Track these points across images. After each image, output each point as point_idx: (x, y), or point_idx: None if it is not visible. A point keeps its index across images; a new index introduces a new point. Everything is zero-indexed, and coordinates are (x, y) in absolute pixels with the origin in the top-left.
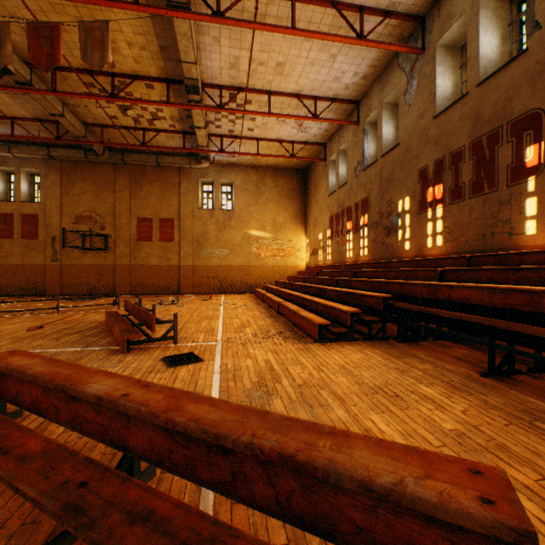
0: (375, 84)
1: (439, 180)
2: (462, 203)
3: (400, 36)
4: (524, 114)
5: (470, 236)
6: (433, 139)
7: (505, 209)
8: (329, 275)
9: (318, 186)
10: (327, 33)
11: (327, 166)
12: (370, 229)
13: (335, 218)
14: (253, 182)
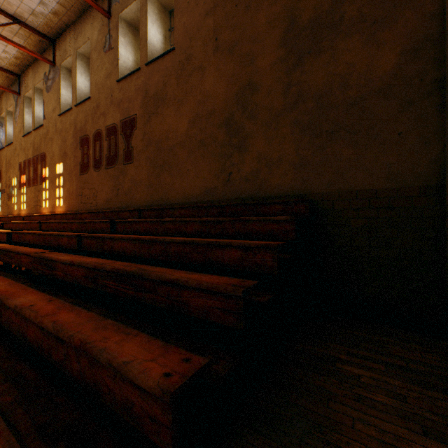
0: (4, 95)
1: (25, 172)
2: (31, 188)
3: (8, 77)
4: (43, 153)
5: (33, 205)
6: (24, 148)
7: (40, 194)
8: None
9: None
10: None
11: None
12: (3, 194)
13: None
14: None
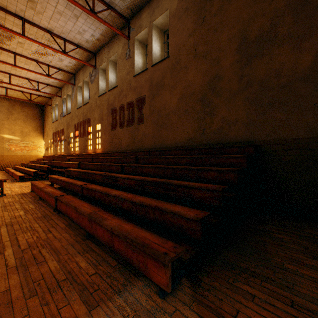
0: (65, 85)
1: (78, 129)
2: (81, 138)
3: (69, 75)
4: (89, 118)
5: (82, 148)
6: (77, 115)
7: (87, 142)
8: (47, 160)
9: (48, 116)
10: (33, 70)
11: (52, 109)
12: (64, 142)
13: (55, 134)
14: (6, 107)
